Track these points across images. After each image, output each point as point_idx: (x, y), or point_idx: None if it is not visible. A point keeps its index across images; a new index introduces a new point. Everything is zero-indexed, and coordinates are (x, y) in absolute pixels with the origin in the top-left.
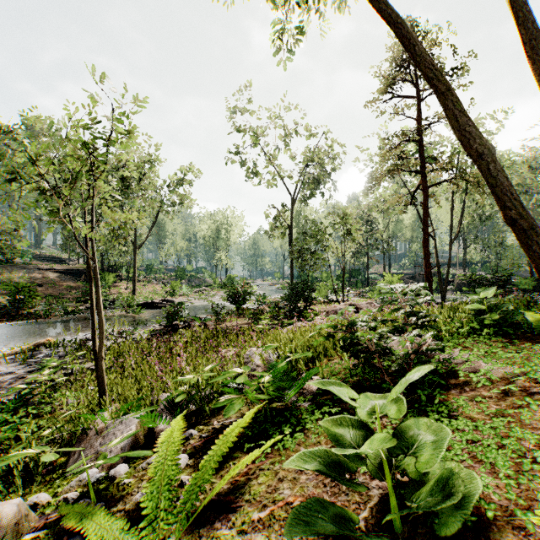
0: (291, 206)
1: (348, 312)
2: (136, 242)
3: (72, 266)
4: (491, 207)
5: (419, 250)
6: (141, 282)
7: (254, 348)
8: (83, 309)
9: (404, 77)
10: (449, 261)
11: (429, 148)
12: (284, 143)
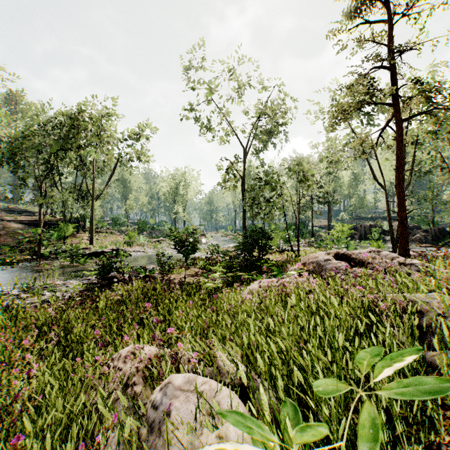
0: (244, 157)
1: (339, 265)
2: (93, 193)
3: (37, 218)
4: (431, 161)
5: (357, 204)
6: (104, 233)
7: (178, 377)
8: (28, 258)
9: (368, 8)
10: None
11: (401, 79)
12: (237, 94)
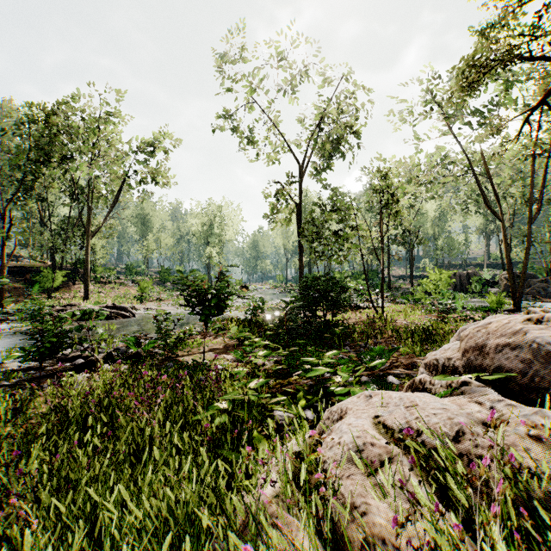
0: (300, 176)
1: None
2: (88, 227)
3: (19, 263)
4: None
5: (446, 247)
6: (111, 284)
7: None
8: None
9: None
10: (526, 249)
11: None
12: (291, 85)
